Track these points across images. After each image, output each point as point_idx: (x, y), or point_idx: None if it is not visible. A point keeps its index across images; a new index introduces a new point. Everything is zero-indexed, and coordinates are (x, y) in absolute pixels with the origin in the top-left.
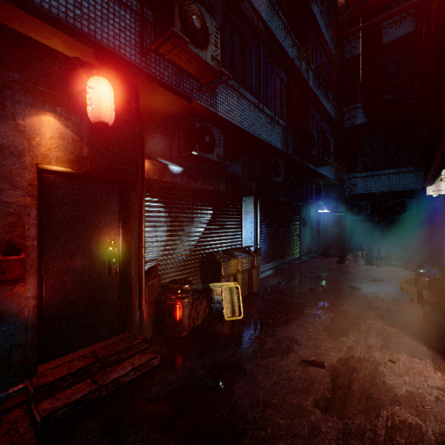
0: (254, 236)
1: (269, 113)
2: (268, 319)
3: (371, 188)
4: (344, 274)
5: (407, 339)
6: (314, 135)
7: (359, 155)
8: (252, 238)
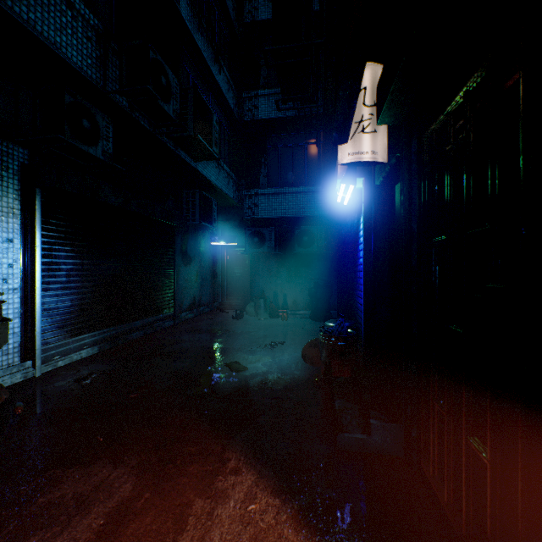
0: (26, 274)
1: None
2: None
3: (277, 211)
4: (233, 339)
5: None
6: (171, 76)
7: (262, 163)
8: (16, 280)
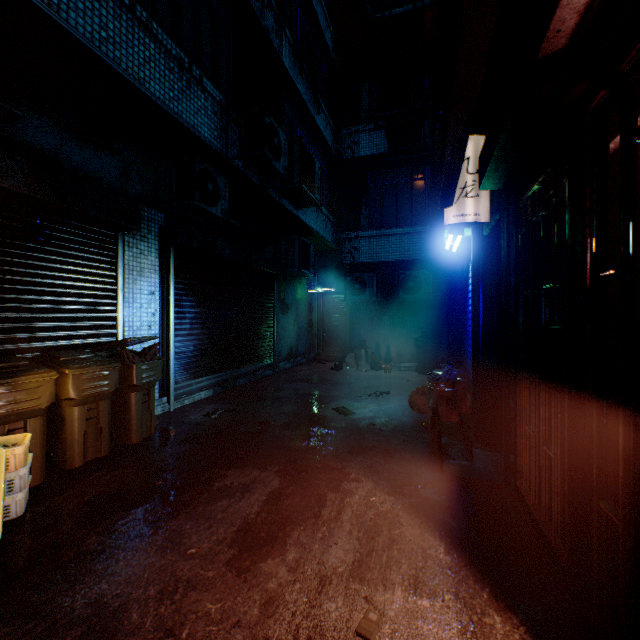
0: (163, 322)
1: (172, 48)
2: (91, 533)
3: (379, 255)
4: (336, 388)
5: (411, 527)
6: (281, 135)
7: (363, 204)
8: (156, 327)
